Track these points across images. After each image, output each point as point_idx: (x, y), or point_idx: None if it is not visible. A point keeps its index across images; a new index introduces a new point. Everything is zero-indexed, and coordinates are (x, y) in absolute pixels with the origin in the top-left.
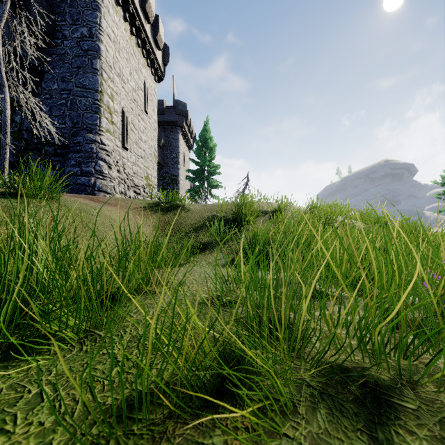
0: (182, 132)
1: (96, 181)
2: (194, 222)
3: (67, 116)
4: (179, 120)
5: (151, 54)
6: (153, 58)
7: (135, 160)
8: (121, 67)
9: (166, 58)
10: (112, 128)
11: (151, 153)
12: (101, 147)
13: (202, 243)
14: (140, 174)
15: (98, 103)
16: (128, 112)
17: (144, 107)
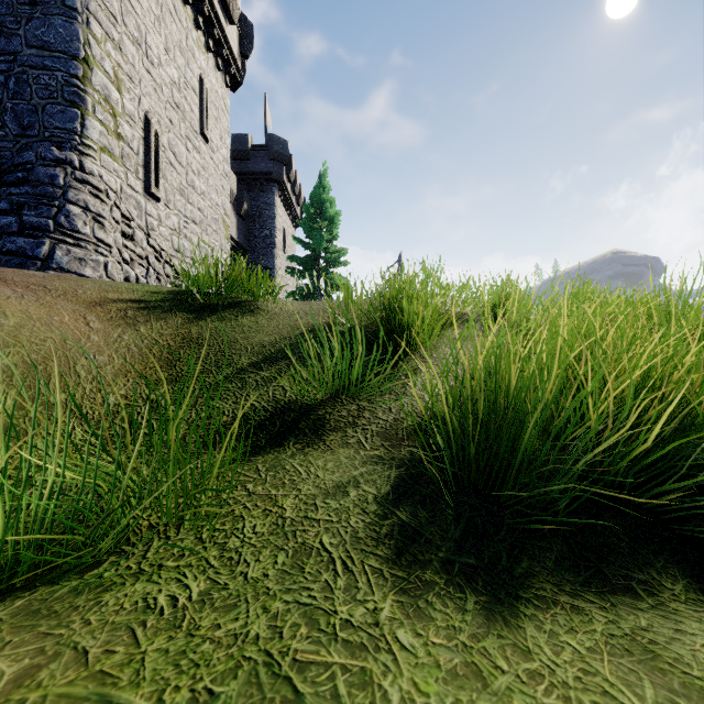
0: (281, 193)
1: (55, 247)
2: (271, 339)
3: (7, 111)
4: (276, 170)
5: (214, 27)
6: (219, 35)
7: (180, 225)
8: (142, 28)
9: (247, 45)
10: (117, 148)
11: (217, 218)
12: (80, 176)
13: (281, 406)
14: (192, 255)
15: (78, 85)
16: (162, 125)
17: (200, 126)
